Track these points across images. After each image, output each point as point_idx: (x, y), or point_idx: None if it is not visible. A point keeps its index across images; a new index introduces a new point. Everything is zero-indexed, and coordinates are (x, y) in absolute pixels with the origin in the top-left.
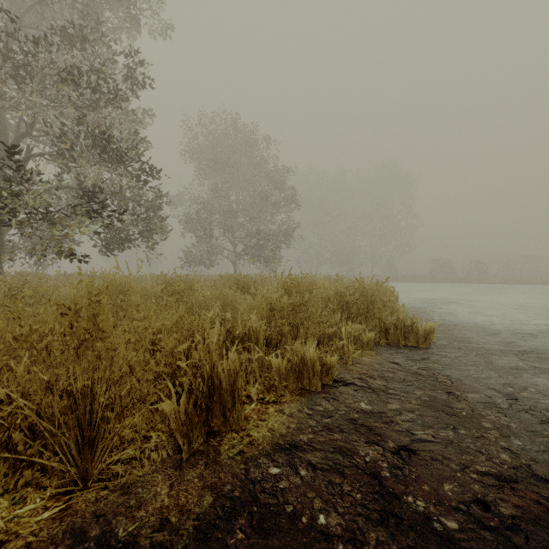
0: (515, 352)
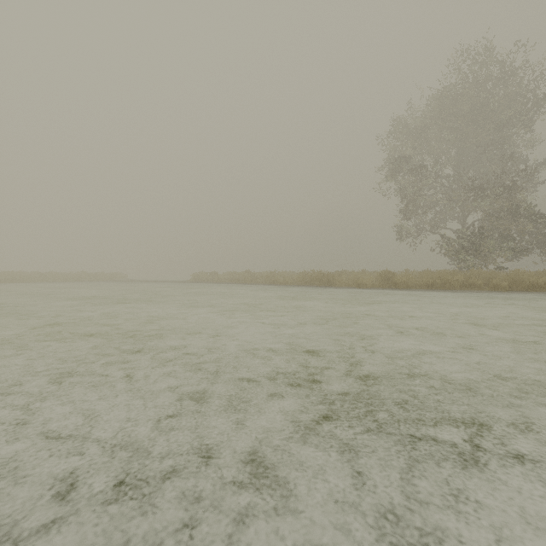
0: None
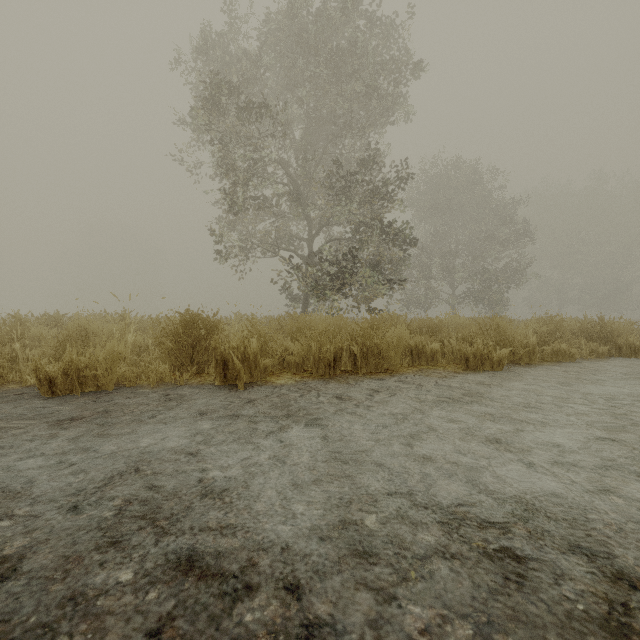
0: None
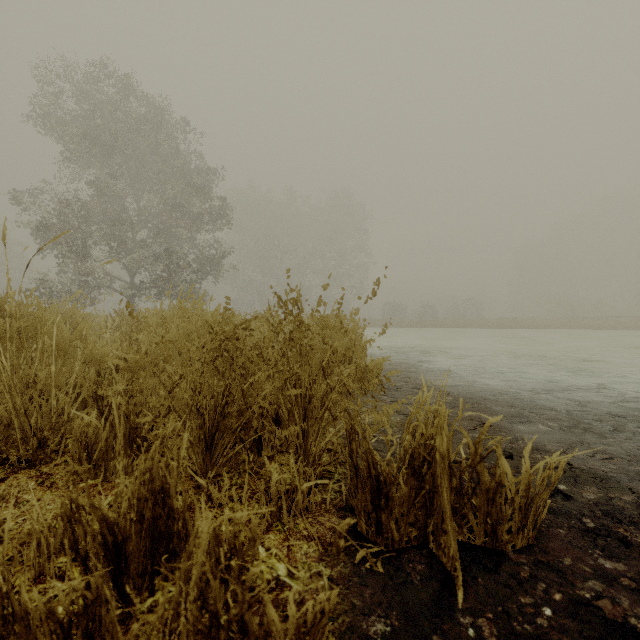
0: None
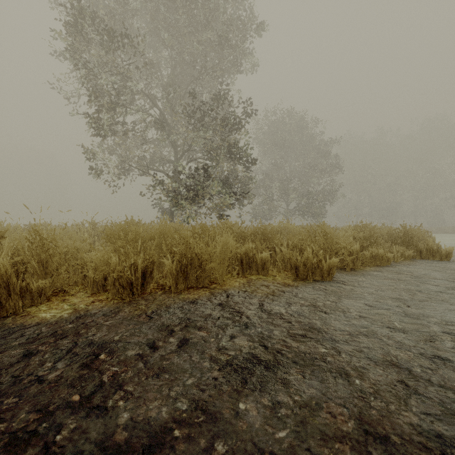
0: None
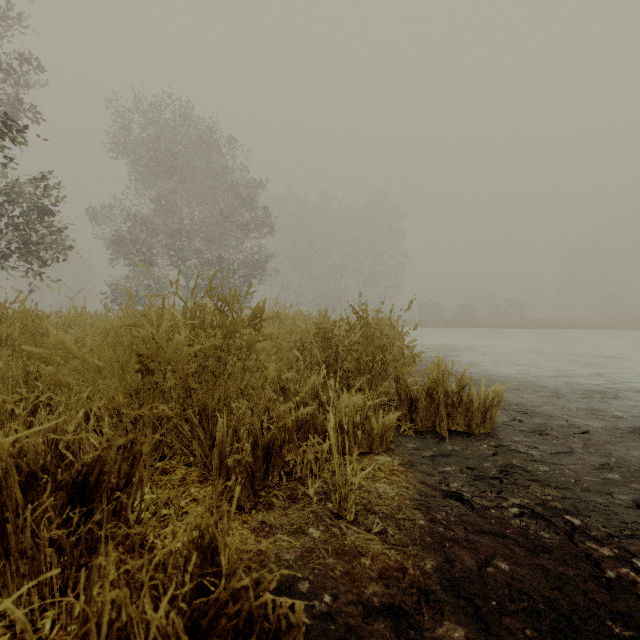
0: (629, 433)
